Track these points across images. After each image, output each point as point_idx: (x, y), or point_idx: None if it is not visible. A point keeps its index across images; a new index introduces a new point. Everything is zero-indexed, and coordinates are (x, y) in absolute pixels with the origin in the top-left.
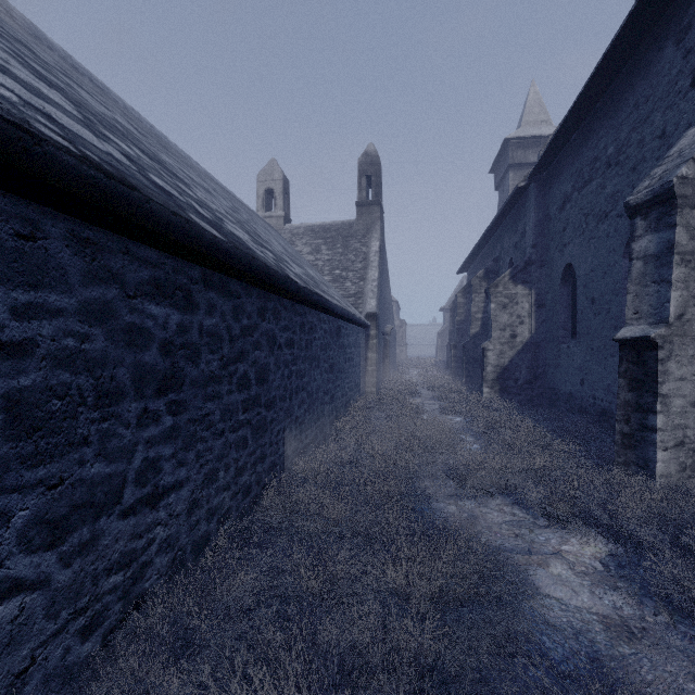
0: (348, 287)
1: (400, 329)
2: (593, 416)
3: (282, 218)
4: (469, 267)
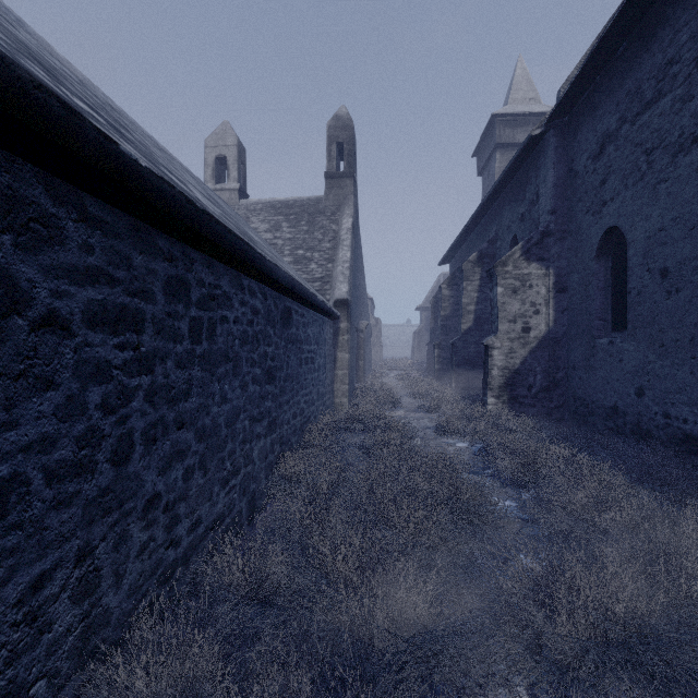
0: (312, 269)
1: (375, 328)
2: (664, 443)
3: (237, 192)
4: (453, 257)
